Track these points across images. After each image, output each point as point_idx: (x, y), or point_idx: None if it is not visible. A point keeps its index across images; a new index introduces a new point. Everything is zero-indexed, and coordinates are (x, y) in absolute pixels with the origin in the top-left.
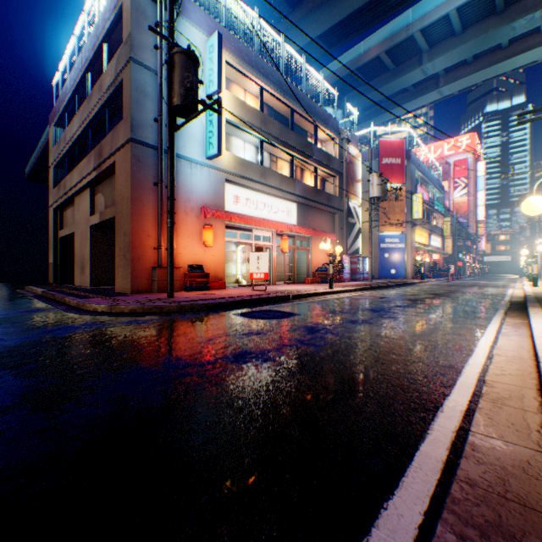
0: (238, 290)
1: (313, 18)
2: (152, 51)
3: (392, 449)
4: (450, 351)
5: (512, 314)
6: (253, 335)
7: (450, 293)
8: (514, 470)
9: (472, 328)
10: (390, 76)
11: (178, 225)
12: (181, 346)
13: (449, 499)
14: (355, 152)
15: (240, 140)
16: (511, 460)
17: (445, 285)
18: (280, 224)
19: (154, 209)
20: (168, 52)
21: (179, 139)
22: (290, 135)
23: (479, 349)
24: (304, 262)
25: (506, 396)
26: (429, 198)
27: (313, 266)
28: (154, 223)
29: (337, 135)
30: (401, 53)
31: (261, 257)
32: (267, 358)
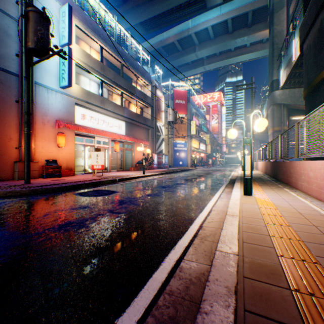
0: (84, 176)
1: (137, 11)
2: (13, 4)
3: (137, 279)
4: (193, 210)
5: (229, 186)
6: (81, 209)
7: (206, 175)
8: (195, 280)
9: (209, 195)
10: (180, 55)
11: (37, 132)
12: (20, 222)
13: (155, 307)
14: (160, 95)
15: (87, 78)
16: (196, 274)
17: (205, 170)
18: (114, 134)
19: (16, 119)
20: (25, 9)
21: (38, 71)
22: (121, 79)
23: (207, 207)
24: (130, 158)
25: (208, 235)
26: (199, 124)
27: (136, 160)
28: (16, 129)
29: (150, 83)
30: (186, 43)
31: (99, 154)
32: (83, 225)
